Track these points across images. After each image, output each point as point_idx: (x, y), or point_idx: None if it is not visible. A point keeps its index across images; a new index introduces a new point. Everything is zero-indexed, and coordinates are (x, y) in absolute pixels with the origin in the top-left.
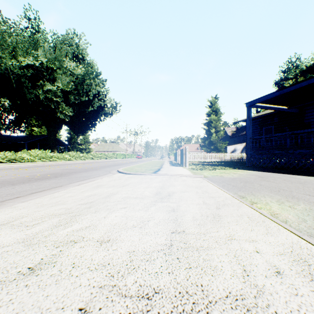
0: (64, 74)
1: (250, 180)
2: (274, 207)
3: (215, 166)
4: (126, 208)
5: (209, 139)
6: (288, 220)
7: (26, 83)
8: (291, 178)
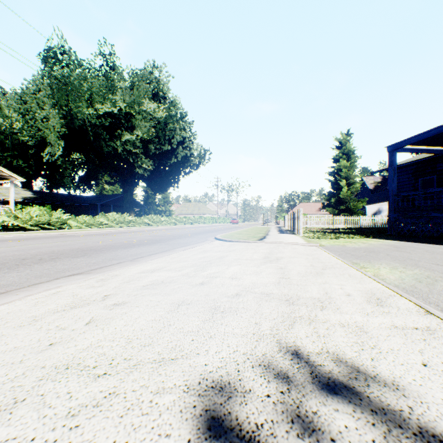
0: (143, 120)
1: (378, 250)
2: (383, 271)
3: (341, 233)
4: (240, 265)
5: (337, 195)
6: (386, 278)
7: (104, 135)
8: (439, 249)
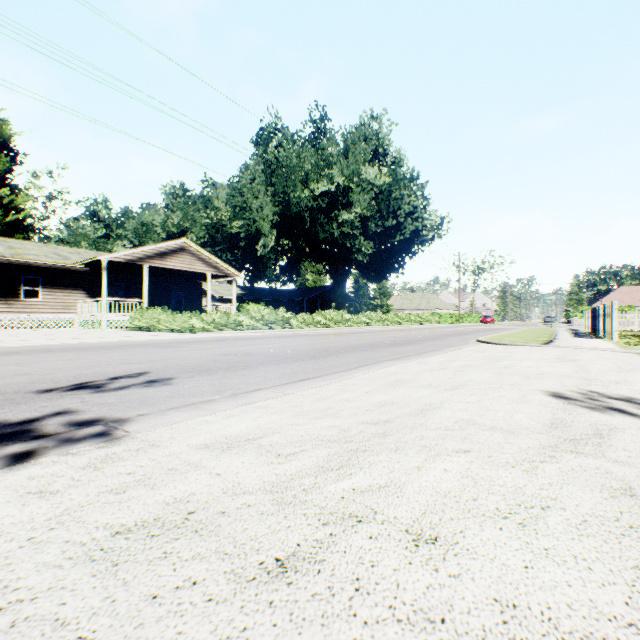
0: (362, 192)
1: None
2: None
3: None
4: (532, 361)
5: None
6: None
7: (321, 219)
8: None
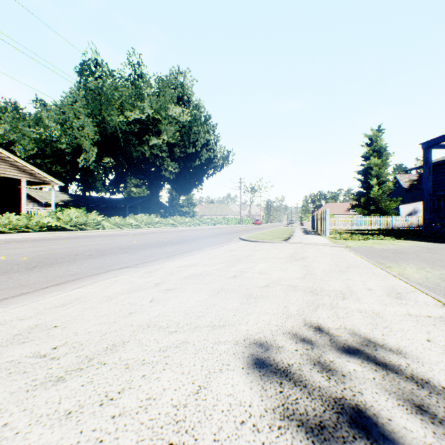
0: (169, 124)
1: (408, 252)
2: (408, 271)
3: (370, 235)
4: (267, 262)
5: (366, 194)
6: (410, 277)
7: (133, 140)
8: None
